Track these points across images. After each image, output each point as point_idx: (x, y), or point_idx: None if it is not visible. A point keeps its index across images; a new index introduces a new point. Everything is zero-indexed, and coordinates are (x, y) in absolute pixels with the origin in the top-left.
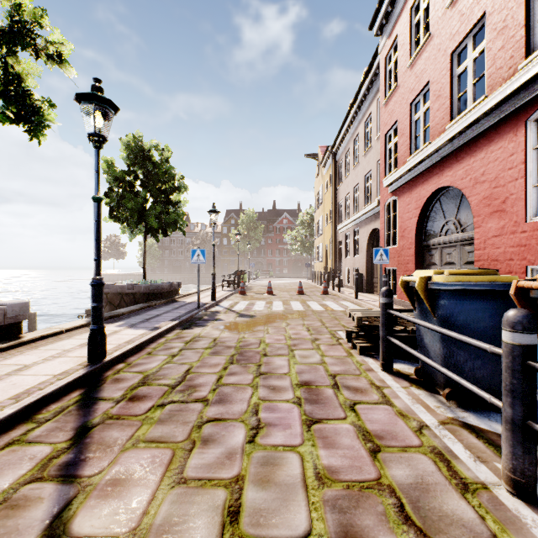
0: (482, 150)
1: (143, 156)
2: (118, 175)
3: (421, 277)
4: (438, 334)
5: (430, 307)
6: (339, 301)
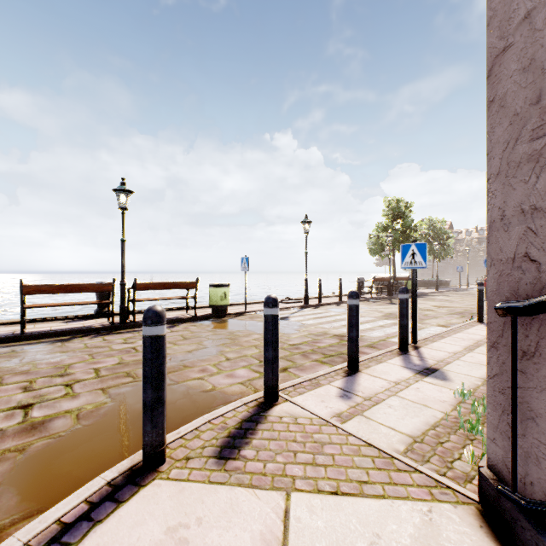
0: None
1: (432, 226)
2: (423, 237)
3: None
4: None
5: None
6: None
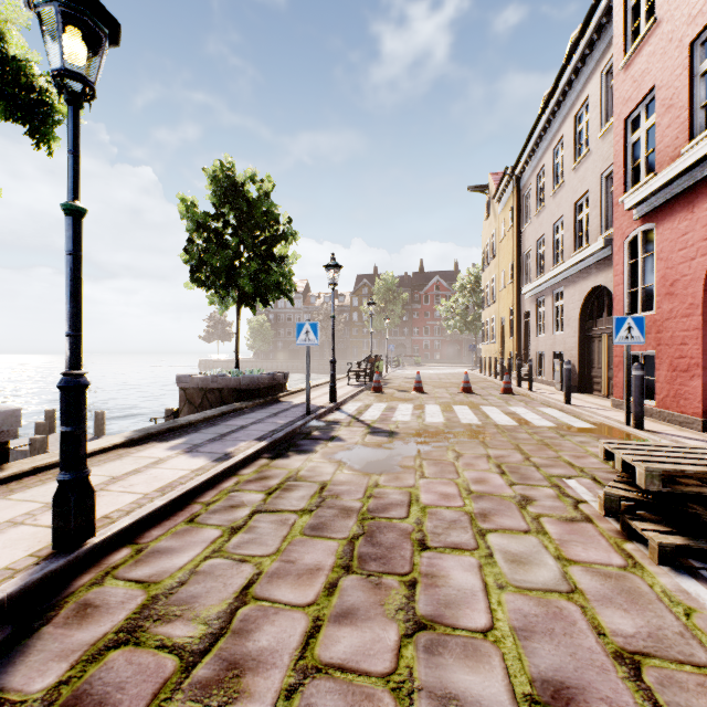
0: None
1: (235, 192)
2: (200, 219)
3: None
4: None
5: None
6: (536, 407)
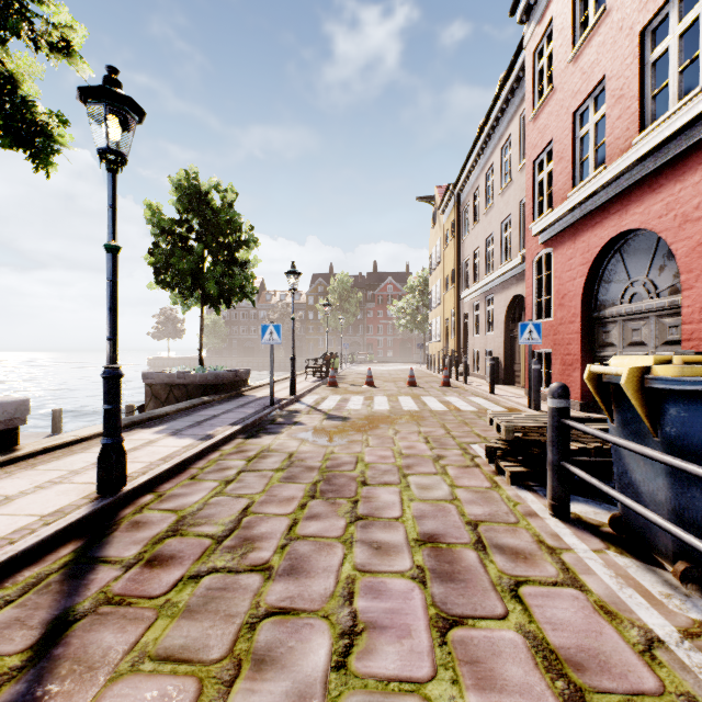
0: (695, 171)
1: (199, 200)
2: (166, 225)
3: (632, 368)
4: (663, 467)
5: (649, 419)
6: (466, 396)
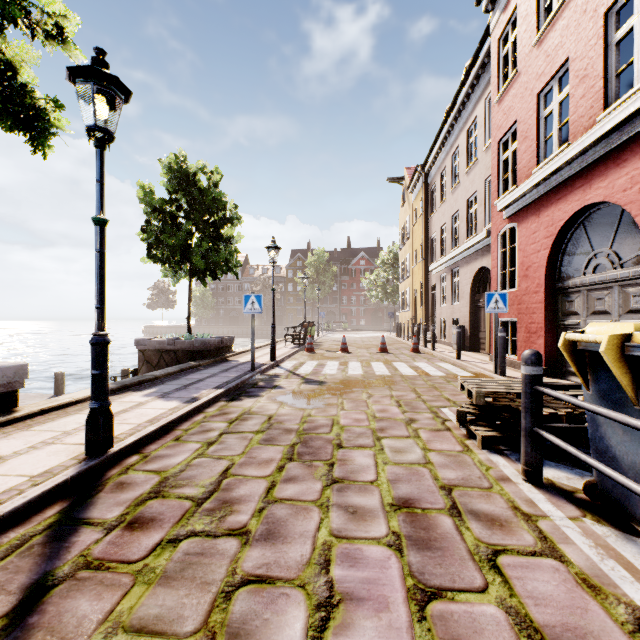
0: None
1: (187, 181)
2: (157, 204)
3: (612, 336)
4: None
5: (629, 387)
6: (435, 362)
